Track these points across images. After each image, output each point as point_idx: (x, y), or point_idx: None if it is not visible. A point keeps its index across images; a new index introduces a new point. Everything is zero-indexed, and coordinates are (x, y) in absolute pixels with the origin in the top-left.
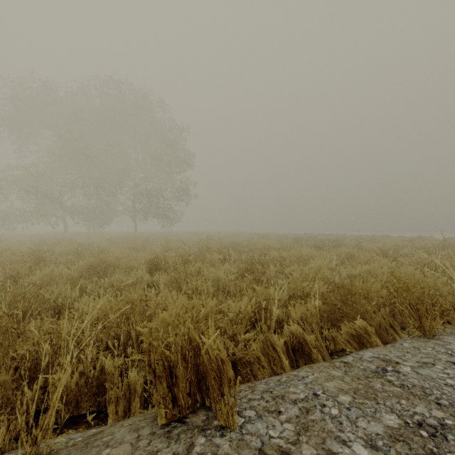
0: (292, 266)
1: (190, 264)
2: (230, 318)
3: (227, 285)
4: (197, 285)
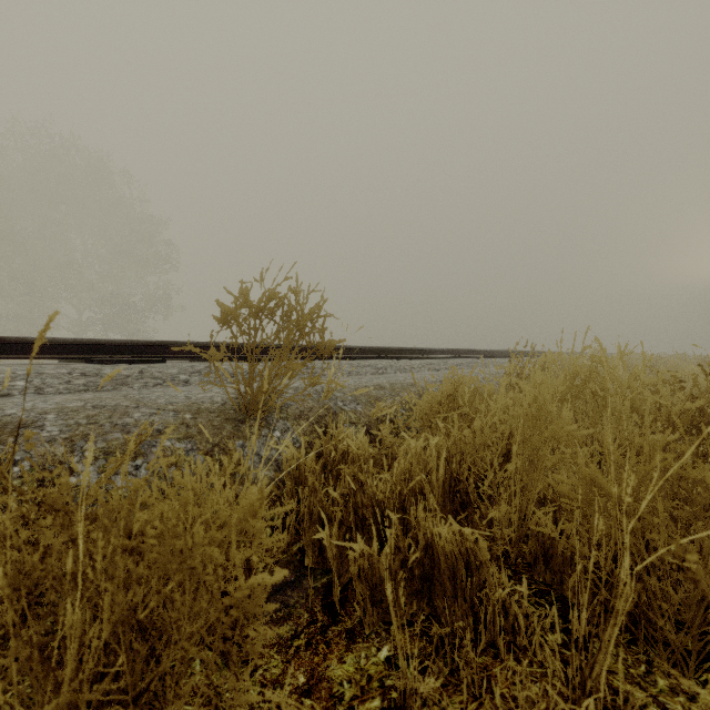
0: None
1: None
2: None
3: None
4: None
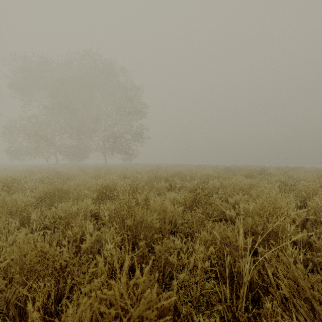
0: (237, 196)
1: (136, 194)
2: (181, 280)
3: (173, 217)
4: (142, 218)
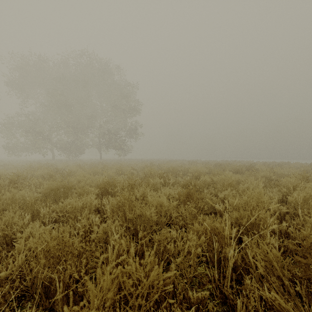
0: (226, 191)
1: (135, 190)
2: (178, 263)
3: (169, 211)
4: (141, 212)
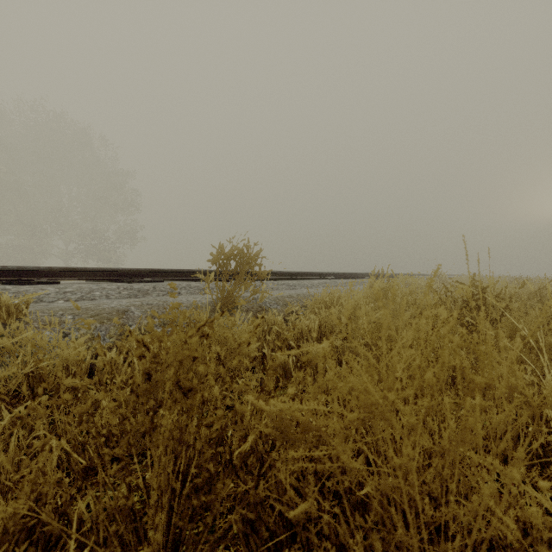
0: None
1: None
2: None
3: None
4: None
